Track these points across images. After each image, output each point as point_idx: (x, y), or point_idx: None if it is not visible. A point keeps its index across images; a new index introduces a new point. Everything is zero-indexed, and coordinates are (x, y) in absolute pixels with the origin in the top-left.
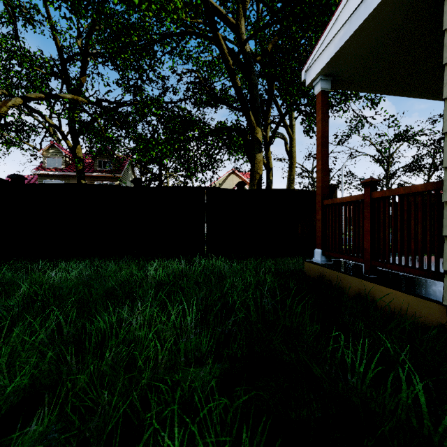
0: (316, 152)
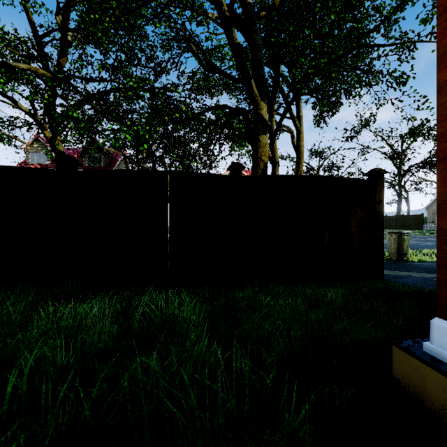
0: (438, 30)
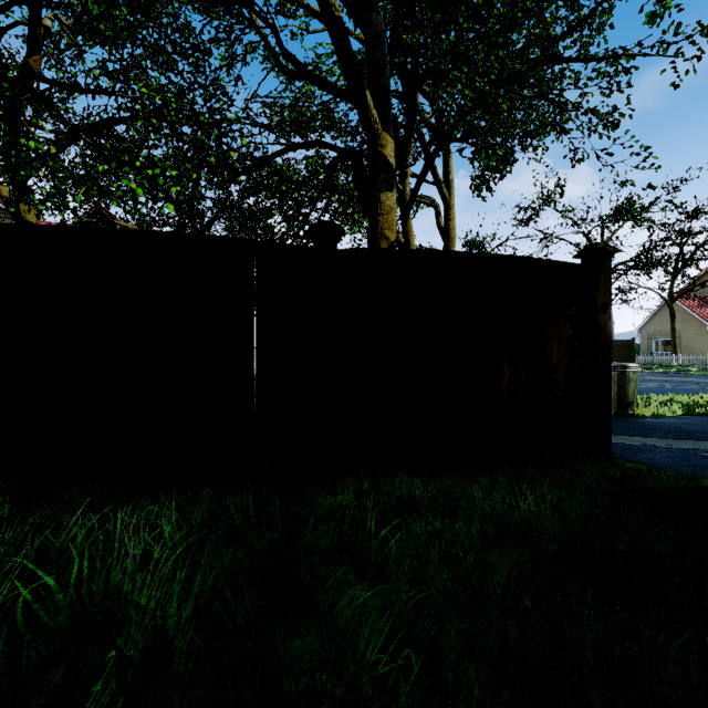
0: None
